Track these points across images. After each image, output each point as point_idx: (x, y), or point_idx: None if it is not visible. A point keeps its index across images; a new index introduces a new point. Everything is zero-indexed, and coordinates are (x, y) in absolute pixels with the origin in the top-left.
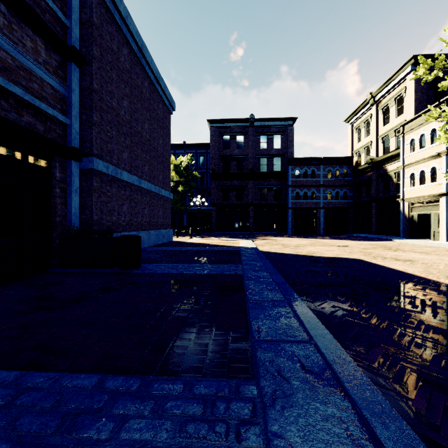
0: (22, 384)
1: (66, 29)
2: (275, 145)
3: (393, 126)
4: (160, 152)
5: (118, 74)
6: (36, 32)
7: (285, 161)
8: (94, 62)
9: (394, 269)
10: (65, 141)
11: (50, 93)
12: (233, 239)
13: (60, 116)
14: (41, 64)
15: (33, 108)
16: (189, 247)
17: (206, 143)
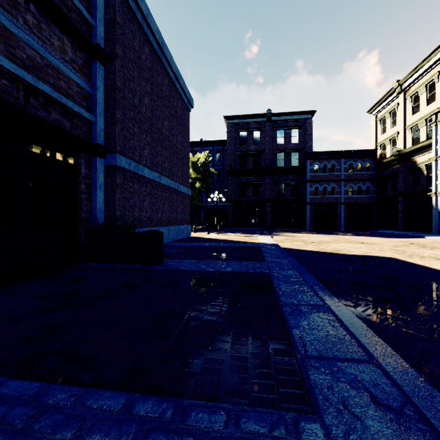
0: (42, 401)
1: (91, 27)
2: (293, 139)
3: (423, 115)
4: (179, 148)
5: (140, 72)
6: (63, 31)
7: (303, 155)
8: (117, 60)
9: (439, 270)
10: (90, 138)
11: (76, 91)
12: (250, 234)
13: (85, 113)
14: (68, 63)
15: (61, 106)
16: (208, 243)
17: (223, 139)
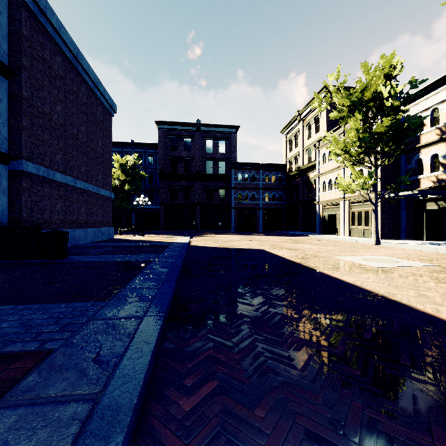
0: None
1: None
2: (220, 149)
3: (313, 141)
4: (99, 153)
5: (51, 81)
6: None
7: (229, 165)
8: (23, 72)
9: (276, 255)
10: None
11: None
12: (176, 236)
13: None
14: None
15: None
16: (125, 243)
17: (155, 143)
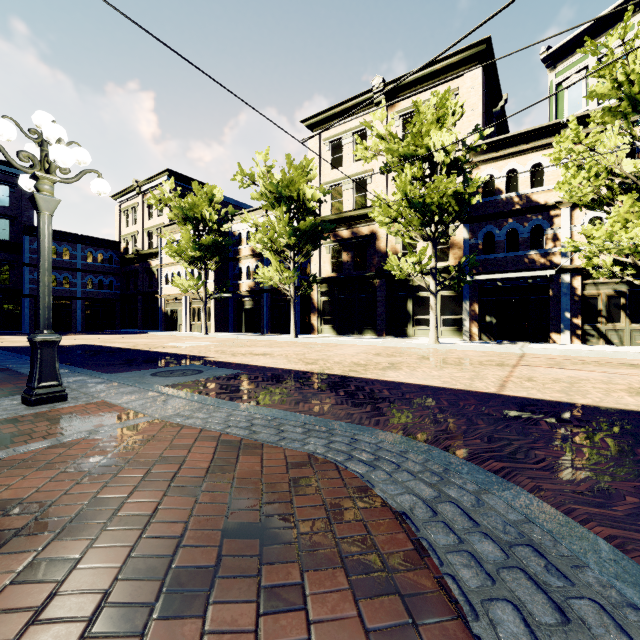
0: None
1: None
2: None
3: (156, 223)
4: None
5: None
6: None
7: (18, 227)
8: None
9: (108, 346)
10: None
11: None
12: None
13: None
14: None
15: None
16: None
17: None
